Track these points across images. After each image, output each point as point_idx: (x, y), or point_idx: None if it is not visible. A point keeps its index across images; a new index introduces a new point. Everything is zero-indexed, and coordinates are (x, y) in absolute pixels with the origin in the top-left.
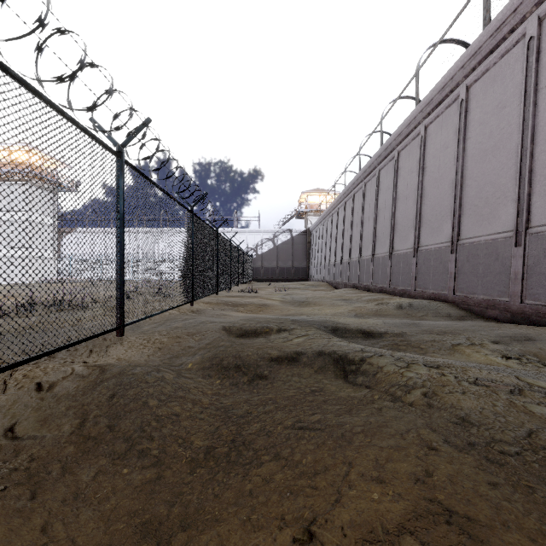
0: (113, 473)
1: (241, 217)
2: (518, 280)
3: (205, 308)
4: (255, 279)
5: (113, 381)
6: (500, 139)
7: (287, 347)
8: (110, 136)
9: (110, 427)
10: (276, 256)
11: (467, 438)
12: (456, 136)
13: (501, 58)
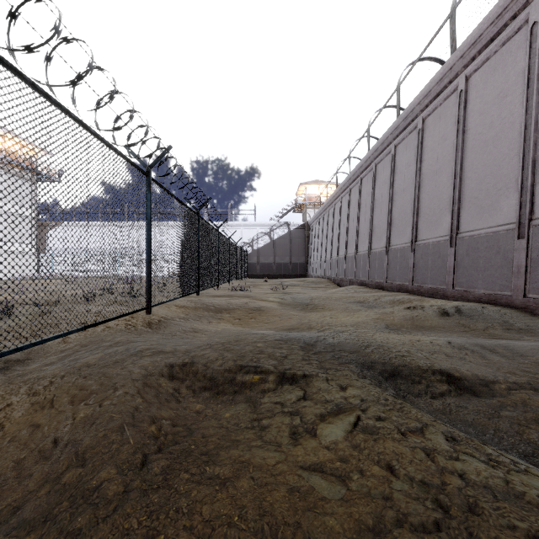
0: None
1: (236, 210)
2: None
3: (175, 315)
4: (251, 275)
5: None
6: None
7: (318, 522)
8: None
9: None
10: (273, 251)
11: None
12: (523, 76)
13: None
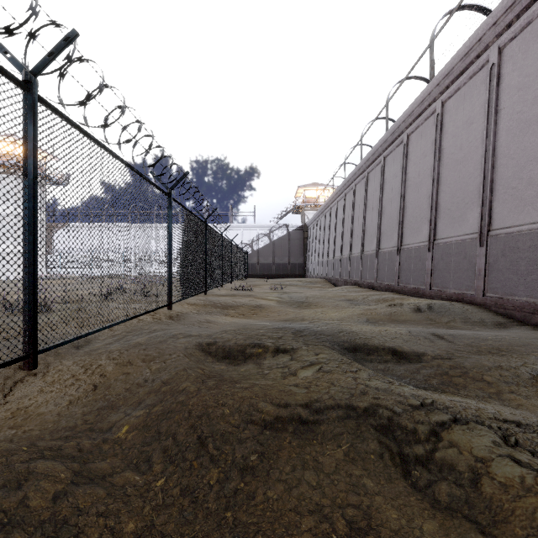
0: None
1: (237, 212)
2: None
3: (188, 311)
4: (251, 275)
5: None
6: None
7: (292, 397)
8: (13, 57)
9: None
10: (272, 252)
11: None
12: (485, 108)
13: None
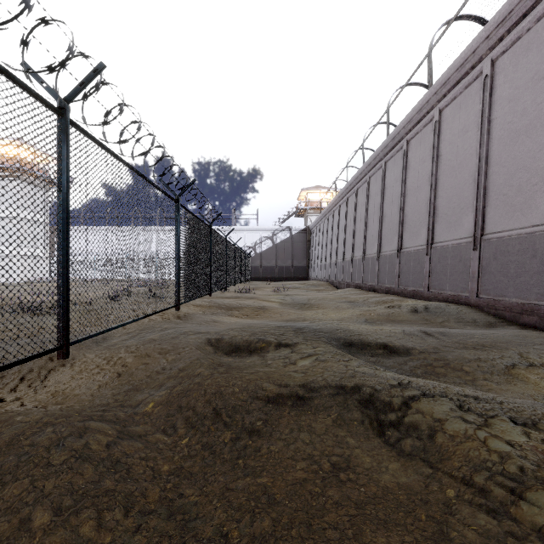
0: None
1: (240, 214)
2: None
3: (194, 312)
4: (254, 278)
5: None
6: (537, 116)
7: (291, 379)
8: (49, 86)
9: None
10: (275, 255)
11: None
12: (479, 117)
13: (537, 22)
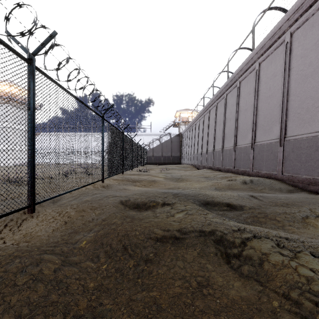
0: None
1: (140, 125)
2: None
3: (113, 183)
4: (148, 163)
5: None
6: (318, 66)
7: (171, 226)
8: (22, 46)
9: None
10: (161, 149)
11: None
12: (283, 67)
13: (318, 10)
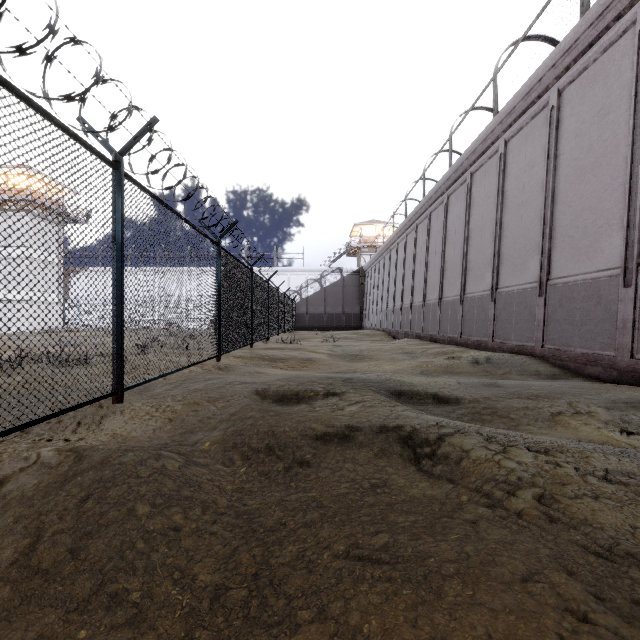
0: (62, 639)
1: (282, 253)
2: (627, 329)
3: (235, 363)
4: (299, 327)
5: (89, 476)
6: (602, 153)
7: (338, 420)
8: (104, 140)
9: (73, 553)
10: (324, 300)
11: (629, 591)
12: (545, 151)
13: (603, 53)
